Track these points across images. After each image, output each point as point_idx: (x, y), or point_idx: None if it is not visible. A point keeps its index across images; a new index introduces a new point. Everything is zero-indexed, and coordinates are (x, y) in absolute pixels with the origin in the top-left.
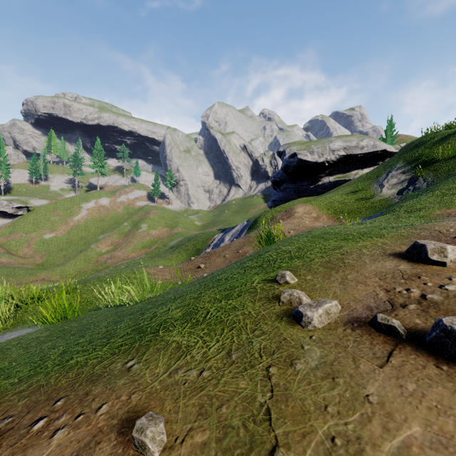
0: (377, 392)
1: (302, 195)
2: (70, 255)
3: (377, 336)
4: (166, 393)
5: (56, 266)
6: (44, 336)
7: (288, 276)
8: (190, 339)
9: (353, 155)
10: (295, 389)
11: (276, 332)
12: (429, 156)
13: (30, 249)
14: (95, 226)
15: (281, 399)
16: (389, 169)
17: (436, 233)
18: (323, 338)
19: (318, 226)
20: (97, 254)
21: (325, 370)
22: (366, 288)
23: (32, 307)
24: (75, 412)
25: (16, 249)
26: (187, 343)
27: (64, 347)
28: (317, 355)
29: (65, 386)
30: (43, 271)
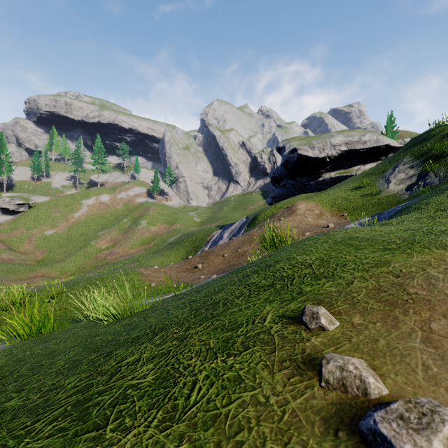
0: None
1: (302, 191)
2: (70, 251)
3: None
4: None
5: (56, 263)
6: None
7: (323, 318)
8: None
9: (355, 150)
10: None
11: None
12: (439, 149)
13: (31, 245)
14: (95, 223)
15: None
16: (395, 164)
17: None
18: None
19: (322, 223)
20: (96, 250)
21: None
22: None
23: (12, 314)
24: None
25: (17, 245)
26: None
27: None
28: None
29: None
30: (43, 268)
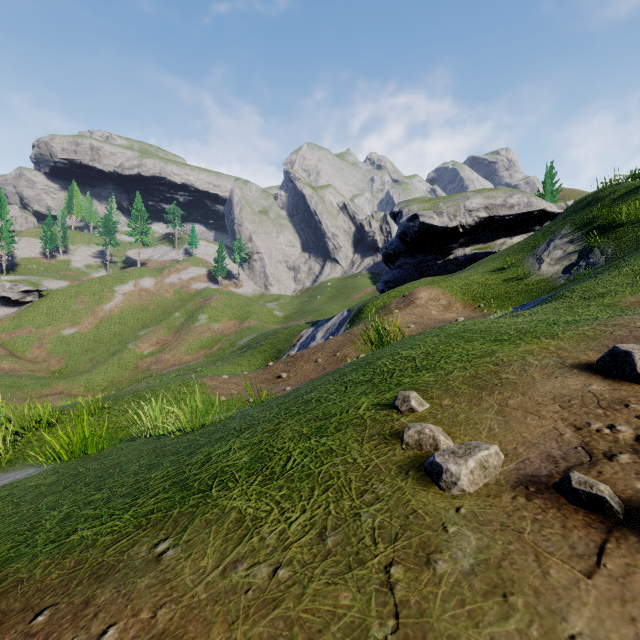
0: (591, 631)
1: (426, 274)
2: (99, 358)
3: (572, 512)
4: (215, 609)
5: (79, 374)
6: (47, 484)
7: (413, 400)
8: (260, 505)
9: (498, 217)
10: (437, 614)
11: (398, 497)
12: (608, 218)
13: (43, 350)
14: (135, 318)
15: (414, 634)
16: (550, 237)
17: (639, 332)
18: (478, 511)
19: (450, 318)
20: (136, 356)
21: (489, 578)
22: (541, 422)
23: (38, 435)
24: (63, 639)
25: (23, 350)
26: (255, 513)
27: (69, 507)
28: (471, 545)
29: (56, 584)
30: (60, 381)
